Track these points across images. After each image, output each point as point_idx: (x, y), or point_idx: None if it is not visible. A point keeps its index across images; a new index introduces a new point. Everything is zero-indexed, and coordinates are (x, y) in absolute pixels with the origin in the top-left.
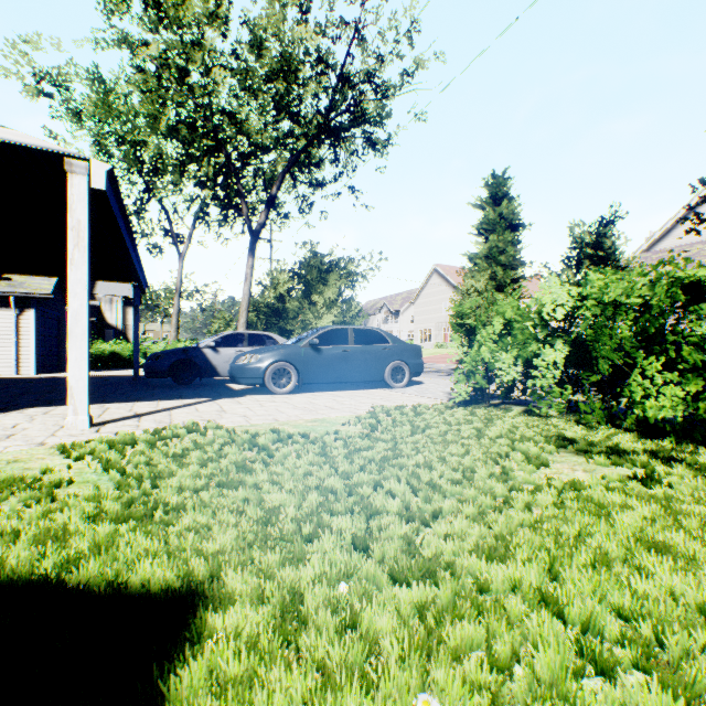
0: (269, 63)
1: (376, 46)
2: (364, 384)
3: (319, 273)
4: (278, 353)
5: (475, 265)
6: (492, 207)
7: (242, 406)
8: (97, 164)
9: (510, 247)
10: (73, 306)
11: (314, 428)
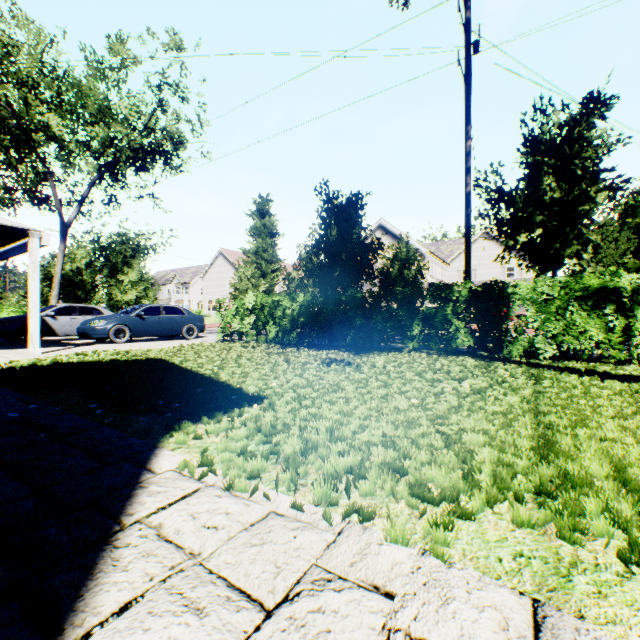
0: (91, 109)
1: (174, 110)
2: (169, 338)
3: (124, 257)
4: (118, 320)
5: (249, 257)
6: (260, 219)
7: (106, 347)
8: (47, 234)
9: (270, 249)
10: (33, 298)
11: (157, 349)
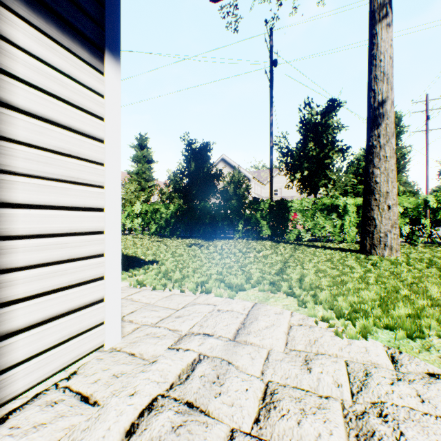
0: None
1: None
2: None
3: None
4: None
5: (132, 176)
6: (140, 150)
7: None
8: None
9: (148, 171)
10: None
11: None
